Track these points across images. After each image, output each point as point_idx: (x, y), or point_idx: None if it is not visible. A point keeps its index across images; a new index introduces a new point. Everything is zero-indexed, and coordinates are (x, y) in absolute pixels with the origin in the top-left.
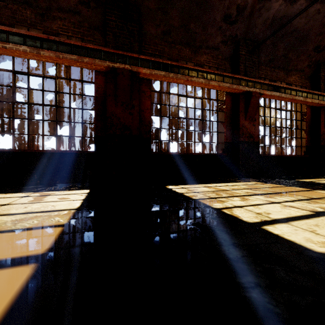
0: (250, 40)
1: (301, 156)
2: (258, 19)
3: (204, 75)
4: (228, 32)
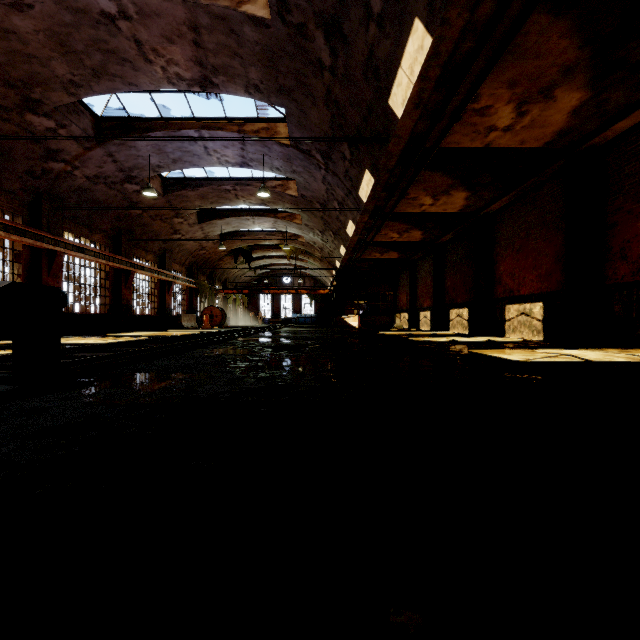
0: (54, 196)
1: (105, 314)
2: (64, 183)
3: (4, 227)
4: (30, 183)
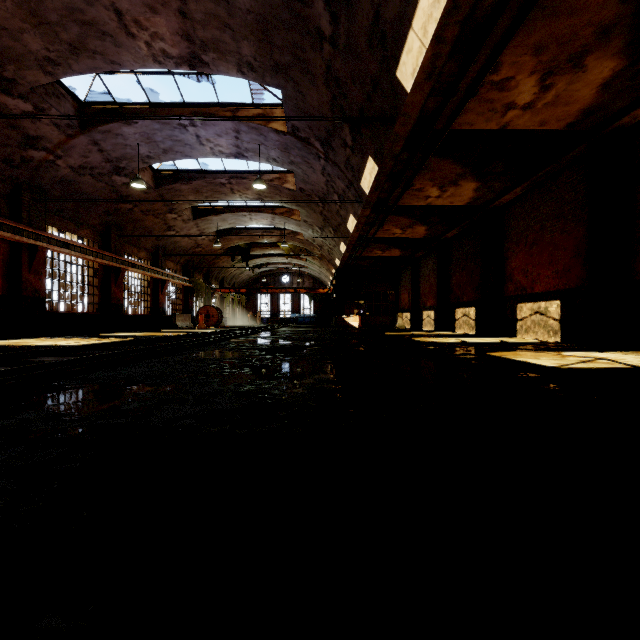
0: (36, 187)
1: (94, 314)
2: (46, 174)
3: None
4: (8, 172)
